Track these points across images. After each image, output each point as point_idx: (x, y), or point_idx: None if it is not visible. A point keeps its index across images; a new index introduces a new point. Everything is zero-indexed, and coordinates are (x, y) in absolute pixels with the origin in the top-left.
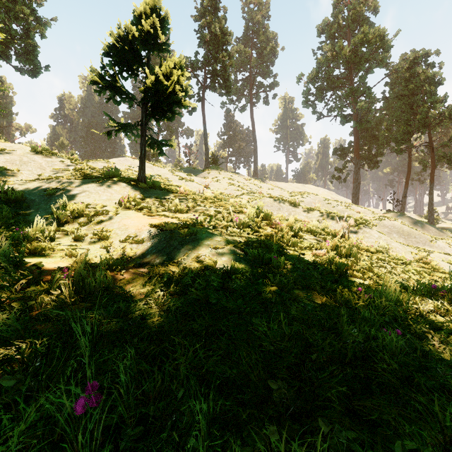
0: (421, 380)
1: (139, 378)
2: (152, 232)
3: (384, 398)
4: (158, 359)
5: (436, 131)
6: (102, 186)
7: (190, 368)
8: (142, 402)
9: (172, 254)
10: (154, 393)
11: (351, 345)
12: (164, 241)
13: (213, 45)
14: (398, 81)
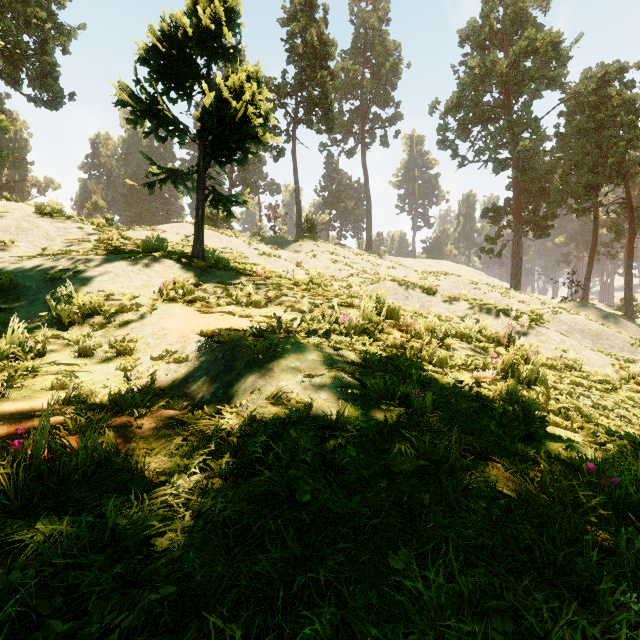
0: None
1: None
2: (204, 342)
3: None
4: None
5: (636, 182)
6: (135, 265)
7: None
8: None
9: (233, 386)
10: None
11: None
12: (221, 359)
13: (308, 60)
14: (580, 109)
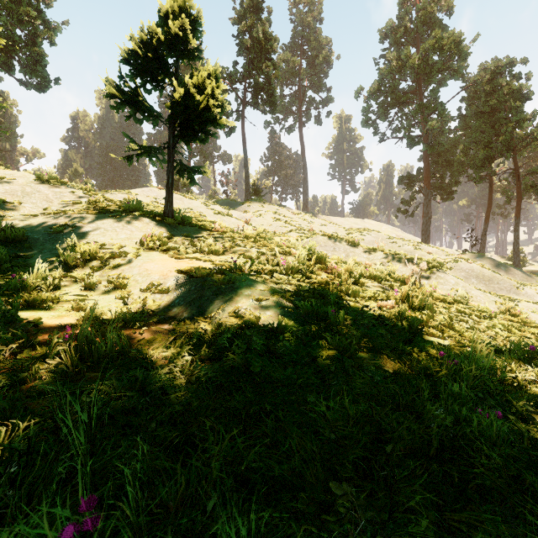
0: (535, 484)
1: (156, 483)
2: (179, 278)
3: (486, 509)
4: (183, 450)
5: (523, 156)
6: (120, 222)
7: (225, 464)
8: (159, 516)
9: (204, 307)
10: (175, 505)
11: (437, 432)
12: (194, 290)
13: (255, 53)
14: (477, 95)
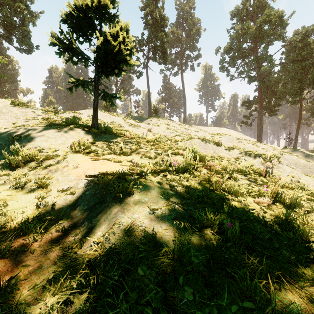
0: None
1: None
2: (89, 180)
3: None
4: None
5: None
6: (60, 132)
7: None
8: None
9: (103, 216)
10: None
11: None
12: (98, 194)
13: (154, 27)
14: (293, 50)
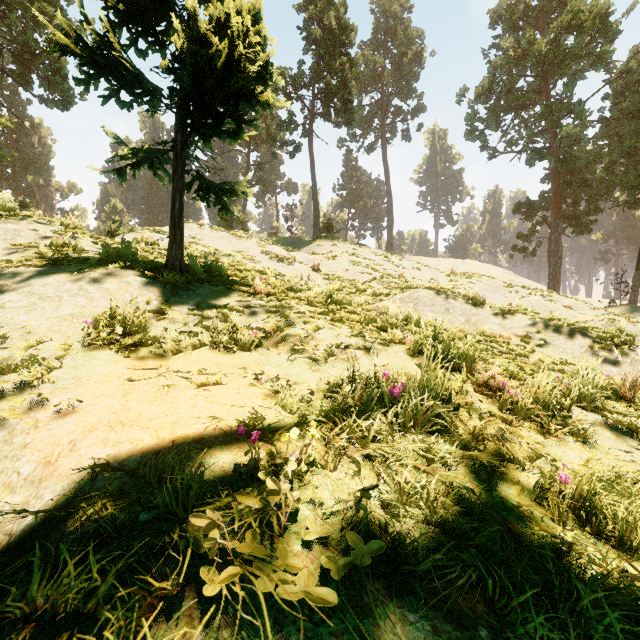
0: None
1: None
2: (62, 503)
3: None
4: None
5: None
6: (77, 282)
7: None
8: None
9: None
10: None
11: None
12: (44, 635)
13: (326, 48)
14: (632, 88)
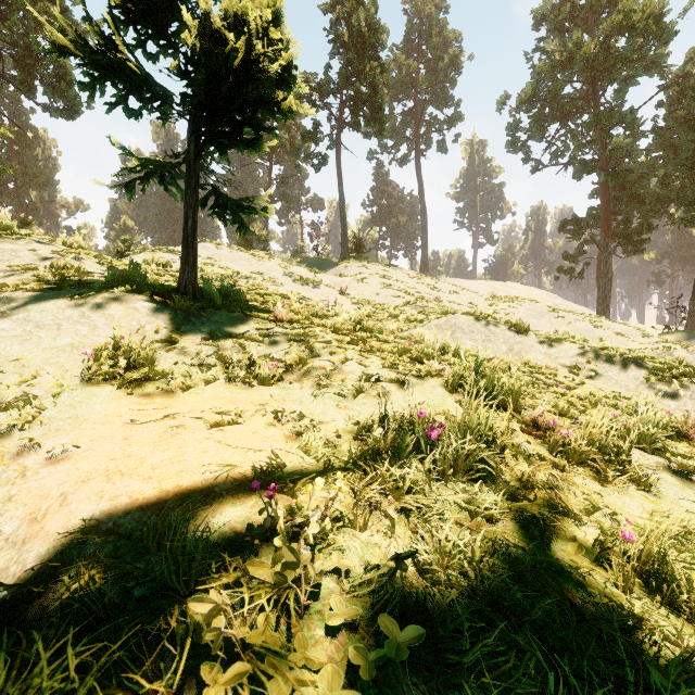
0: None
1: None
2: (46, 571)
3: None
4: None
5: None
6: (79, 308)
7: None
8: None
9: None
10: None
11: None
12: None
13: (355, 51)
14: (689, 95)
